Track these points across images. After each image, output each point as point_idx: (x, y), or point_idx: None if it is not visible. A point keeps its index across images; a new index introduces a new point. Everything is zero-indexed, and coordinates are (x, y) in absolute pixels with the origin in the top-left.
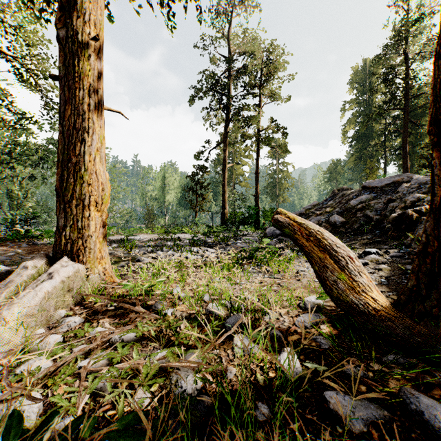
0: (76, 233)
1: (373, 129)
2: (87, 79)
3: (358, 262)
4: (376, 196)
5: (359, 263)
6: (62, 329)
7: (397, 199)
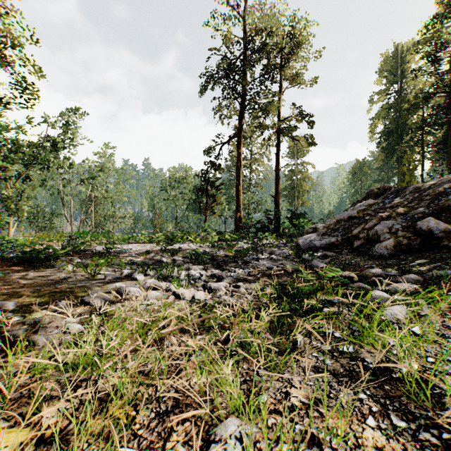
0: None
1: (406, 123)
2: None
3: None
4: None
5: None
6: None
7: None
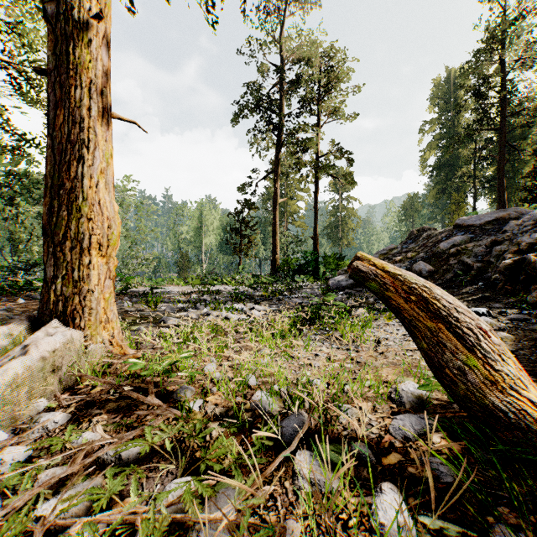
0: (70, 287)
1: (459, 156)
2: (86, 73)
3: (496, 337)
4: (474, 237)
5: (497, 339)
6: (33, 433)
7: (505, 241)
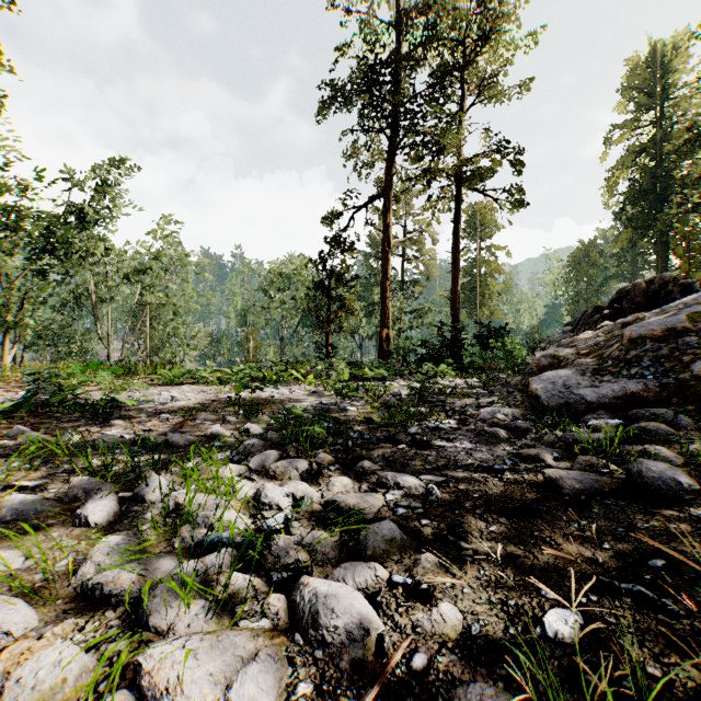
0: None
1: (670, 176)
2: None
3: None
4: None
5: None
6: None
7: None
